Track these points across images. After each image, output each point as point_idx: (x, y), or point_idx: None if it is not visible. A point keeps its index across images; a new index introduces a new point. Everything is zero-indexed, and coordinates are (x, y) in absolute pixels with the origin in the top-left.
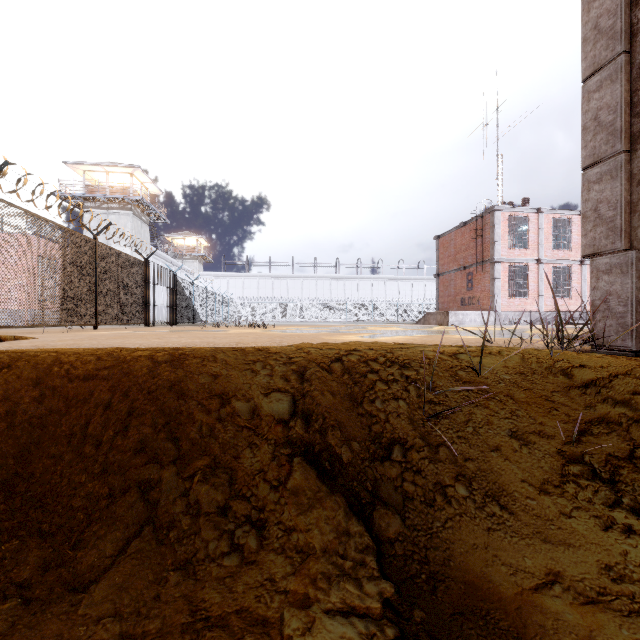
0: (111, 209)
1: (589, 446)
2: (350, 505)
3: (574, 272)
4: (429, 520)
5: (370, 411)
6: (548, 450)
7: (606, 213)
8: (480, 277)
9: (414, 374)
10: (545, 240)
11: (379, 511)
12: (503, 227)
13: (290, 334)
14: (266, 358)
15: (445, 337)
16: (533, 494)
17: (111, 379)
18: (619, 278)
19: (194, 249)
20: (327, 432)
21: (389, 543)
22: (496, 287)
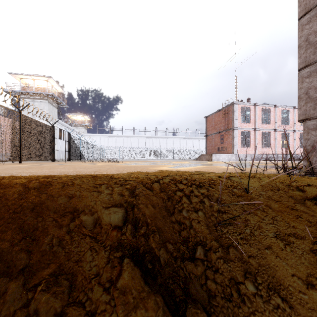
0: (35, 99)
1: None
2: (167, 304)
3: (271, 135)
4: (230, 315)
5: (179, 220)
6: (304, 247)
7: (313, 95)
8: (227, 137)
9: (206, 192)
10: (258, 119)
11: (190, 309)
12: (238, 112)
13: (130, 166)
14: (109, 182)
15: (216, 167)
16: (303, 287)
17: None
18: None
19: (82, 121)
20: (149, 238)
21: None
22: (235, 142)
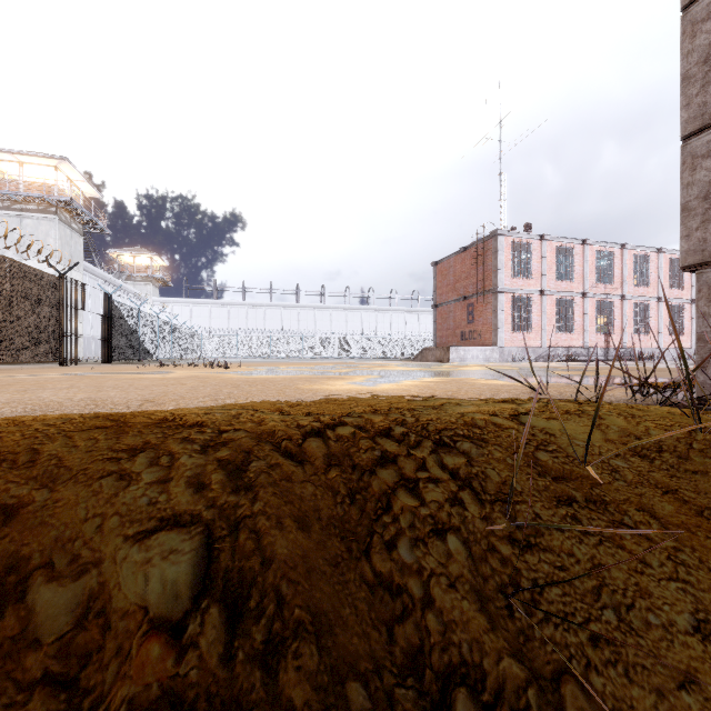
0: (26, 211)
1: None
2: None
3: (576, 305)
4: None
5: (388, 578)
6: None
7: None
8: (482, 309)
9: (465, 471)
10: (548, 270)
11: None
12: (506, 254)
13: (254, 379)
14: (166, 446)
15: (468, 383)
16: None
17: None
18: None
19: (147, 269)
20: (283, 669)
21: None
22: (499, 320)
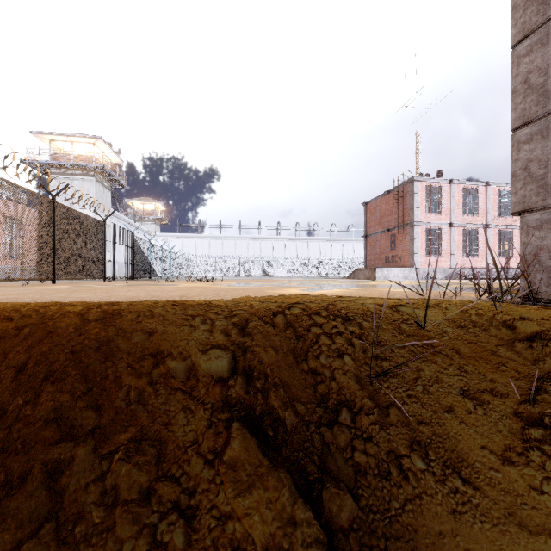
0: (75, 175)
1: (546, 405)
2: (295, 483)
3: (480, 234)
4: (385, 499)
5: (315, 369)
6: (504, 410)
7: (536, 171)
8: (402, 238)
9: (358, 328)
10: (456, 207)
11: (329, 490)
12: (421, 195)
13: (235, 288)
14: (207, 312)
15: (379, 290)
16: (496, 464)
17: (31, 338)
18: (550, 233)
19: (152, 213)
20: (269, 394)
21: (342, 534)
22: (415, 247)
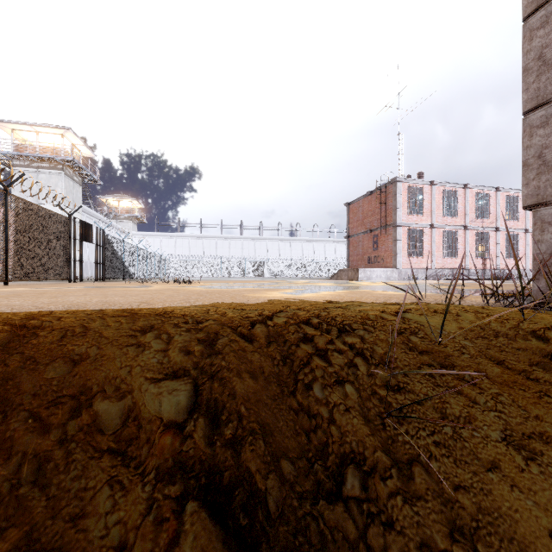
0: (41, 168)
1: None
2: None
3: (459, 236)
4: None
5: (307, 406)
6: None
7: None
8: (384, 239)
9: (359, 345)
10: (437, 208)
11: None
12: (403, 196)
13: (212, 290)
14: (163, 327)
15: (369, 293)
16: None
17: None
18: None
19: (128, 210)
20: (243, 450)
21: None
22: (398, 247)
